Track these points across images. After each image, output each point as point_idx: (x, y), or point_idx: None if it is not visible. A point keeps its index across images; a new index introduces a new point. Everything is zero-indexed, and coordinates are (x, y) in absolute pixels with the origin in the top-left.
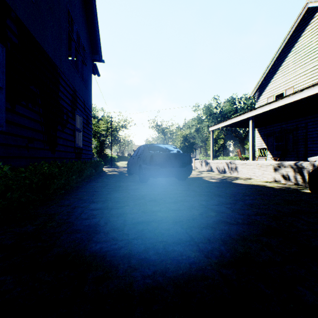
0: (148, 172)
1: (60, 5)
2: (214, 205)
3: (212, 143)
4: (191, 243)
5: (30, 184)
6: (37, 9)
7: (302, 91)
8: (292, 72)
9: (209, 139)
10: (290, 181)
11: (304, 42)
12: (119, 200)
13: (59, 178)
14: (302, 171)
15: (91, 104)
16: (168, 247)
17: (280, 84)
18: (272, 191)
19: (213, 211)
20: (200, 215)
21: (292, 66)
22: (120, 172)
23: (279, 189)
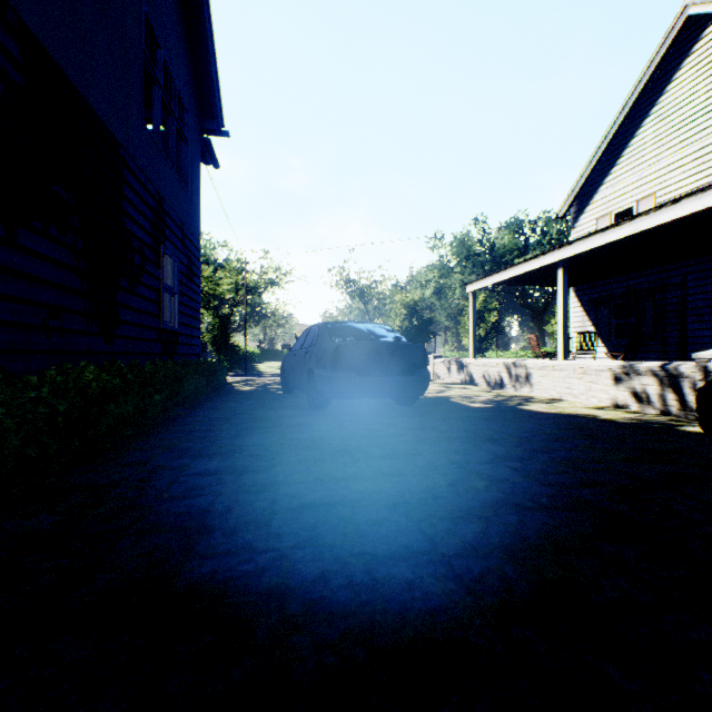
0: (329, 385)
1: (127, 2)
2: (482, 463)
3: (473, 321)
4: (433, 557)
5: (49, 414)
6: (69, 7)
7: (678, 203)
8: (652, 161)
9: (465, 311)
10: (652, 405)
11: (679, 95)
12: (261, 451)
13: (121, 400)
14: (679, 383)
15: (199, 230)
16: (377, 568)
17: (625, 188)
18: (612, 428)
19: (482, 477)
20: (451, 488)
21: (652, 147)
22: (266, 385)
23: (628, 425)
